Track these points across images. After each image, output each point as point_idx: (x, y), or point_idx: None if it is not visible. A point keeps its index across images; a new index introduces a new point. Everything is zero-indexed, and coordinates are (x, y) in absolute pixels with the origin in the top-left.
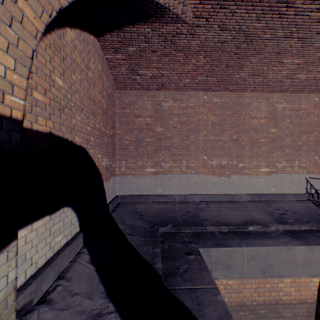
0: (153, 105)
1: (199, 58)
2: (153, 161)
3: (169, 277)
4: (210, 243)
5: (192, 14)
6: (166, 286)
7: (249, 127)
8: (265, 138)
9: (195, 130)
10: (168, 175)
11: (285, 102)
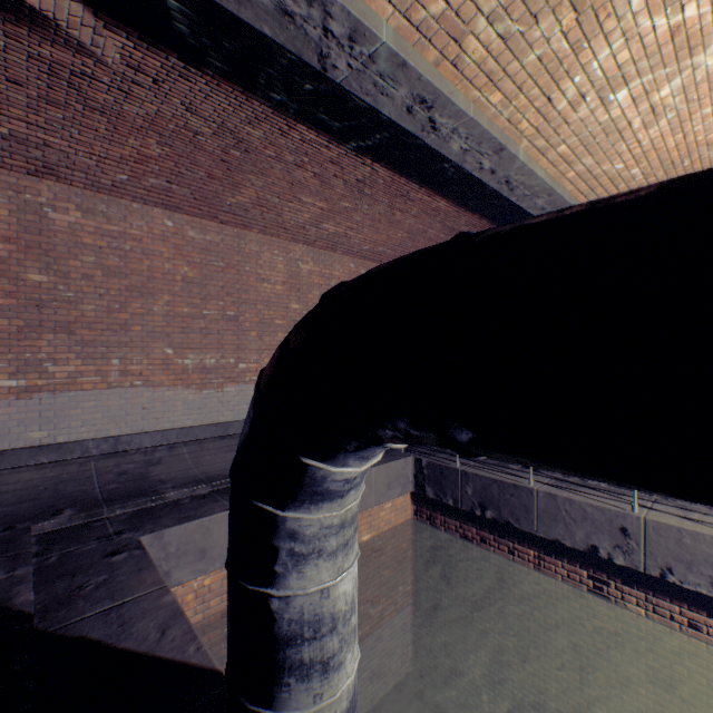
0: (16, 210)
1: (148, 141)
2: (16, 360)
3: (57, 611)
4: (168, 521)
5: (121, 57)
6: (46, 629)
7: (258, 296)
8: (284, 319)
9: (144, 290)
10: (67, 393)
11: (313, 263)
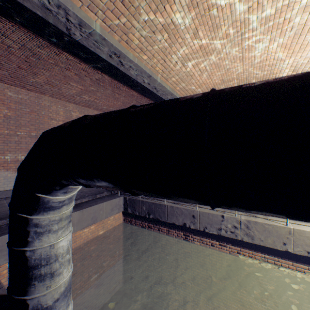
0: None
1: None
2: None
3: None
4: None
5: None
6: None
7: (49, 126)
8: None
9: None
10: None
11: (79, 112)
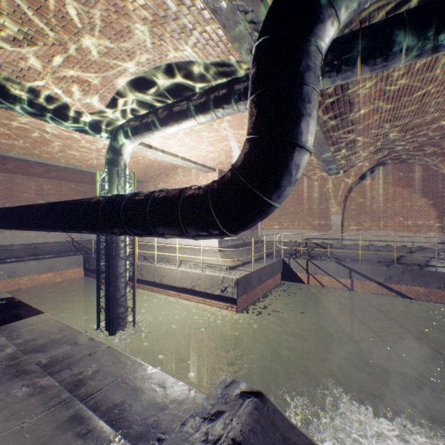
0: None
1: None
2: None
3: None
4: None
5: None
6: None
7: (22, 198)
8: None
9: None
10: None
11: (51, 185)
